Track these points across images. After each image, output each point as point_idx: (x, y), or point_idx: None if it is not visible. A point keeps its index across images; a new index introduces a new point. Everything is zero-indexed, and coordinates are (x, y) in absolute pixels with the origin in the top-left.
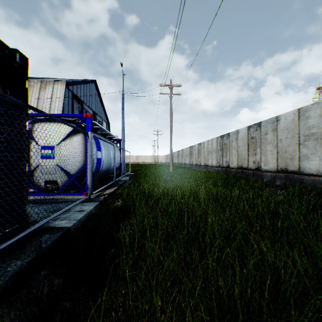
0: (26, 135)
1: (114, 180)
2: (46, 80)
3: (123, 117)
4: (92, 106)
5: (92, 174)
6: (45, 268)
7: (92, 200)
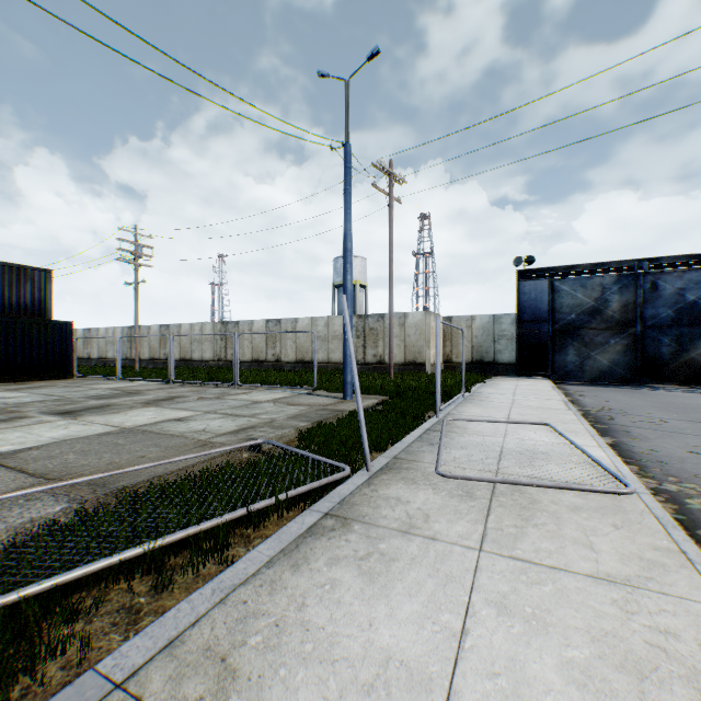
0: None
1: None
2: None
3: None
4: None
5: None
6: None
7: None
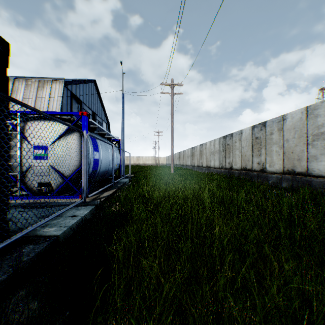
0: (6, 131)
1: (113, 182)
2: (44, 79)
3: (123, 117)
4: (91, 107)
5: (89, 176)
6: (23, 287)
7: (88, 204)
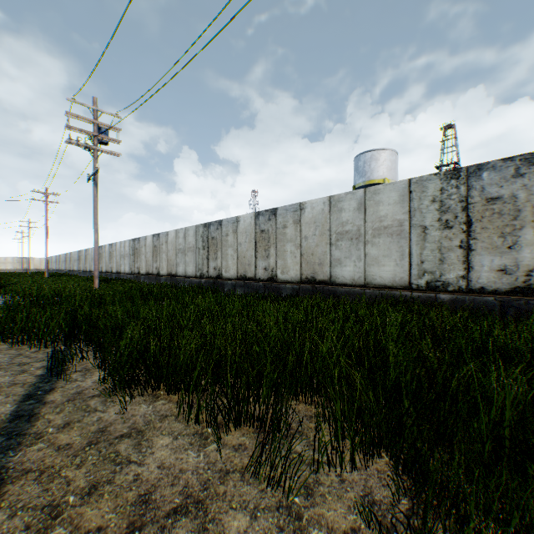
0: None
1: None
2: None
3: None
4: None
5: None
6: None
7: None
